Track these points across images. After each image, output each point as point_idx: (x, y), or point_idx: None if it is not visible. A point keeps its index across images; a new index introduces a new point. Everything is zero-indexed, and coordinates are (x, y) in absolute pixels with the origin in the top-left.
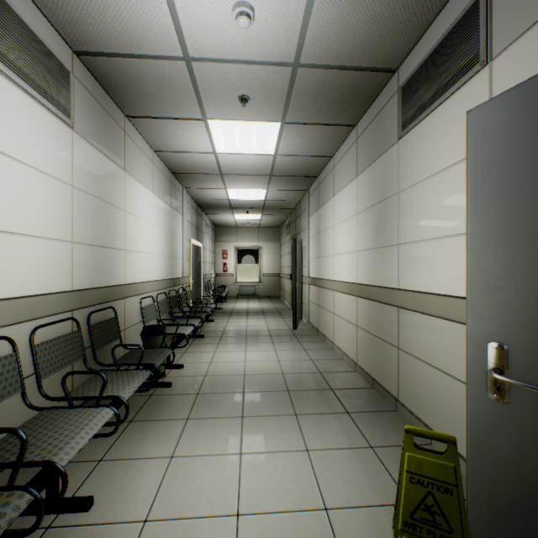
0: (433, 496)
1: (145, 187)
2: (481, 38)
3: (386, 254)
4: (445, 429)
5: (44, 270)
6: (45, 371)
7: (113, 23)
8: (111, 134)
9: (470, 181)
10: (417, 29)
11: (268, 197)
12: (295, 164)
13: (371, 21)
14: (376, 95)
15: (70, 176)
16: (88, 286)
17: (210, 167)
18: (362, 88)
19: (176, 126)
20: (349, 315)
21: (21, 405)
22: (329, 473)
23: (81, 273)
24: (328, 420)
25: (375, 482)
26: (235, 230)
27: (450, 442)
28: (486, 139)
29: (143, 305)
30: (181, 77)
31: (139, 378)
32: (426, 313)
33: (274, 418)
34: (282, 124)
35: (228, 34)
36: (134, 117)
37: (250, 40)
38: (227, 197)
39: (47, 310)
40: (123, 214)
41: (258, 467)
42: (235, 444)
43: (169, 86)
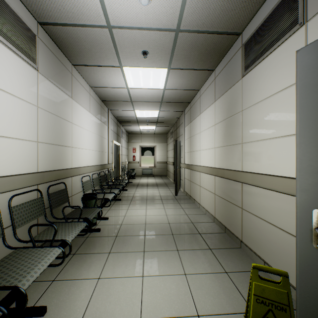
0: (272, 312)
1: (85, 108)
2: (299, 7)
3: (234, 149)
4: (274, 261)
5: (19, 159)
6: (19, 223)
7: (62, 3)
8: (63, 75)
9: (298, 98)
10: (255, 6)
11: (160, 116)
12: (176, 95)
13: (226, 0)
14: (227, 50)
15: (36, 101)
16: (48, 169)
17: (124, 97)
18: (219, 46)
19: (103, 71)
20: (210, 187)
21: (3, 245)
22: (200, 290)
23: (43, 161)
24: (198, 254)
25: (229, 296)
26: (140, 136)
27: (284, 276)
28: (311, 68)
29: (83, 181)
30: (106, 39)
31: (79, 227)
32: (261, 187)
33: (164, 252)
34: (168, 69)
35: (135, 10)
36: (77, 65)
37: (148, 14)
38: (135, 116)
39: (20, 185)
40: (71, 125)
41: (154, 286)
42: (139, 270)
43: (98, 45)
